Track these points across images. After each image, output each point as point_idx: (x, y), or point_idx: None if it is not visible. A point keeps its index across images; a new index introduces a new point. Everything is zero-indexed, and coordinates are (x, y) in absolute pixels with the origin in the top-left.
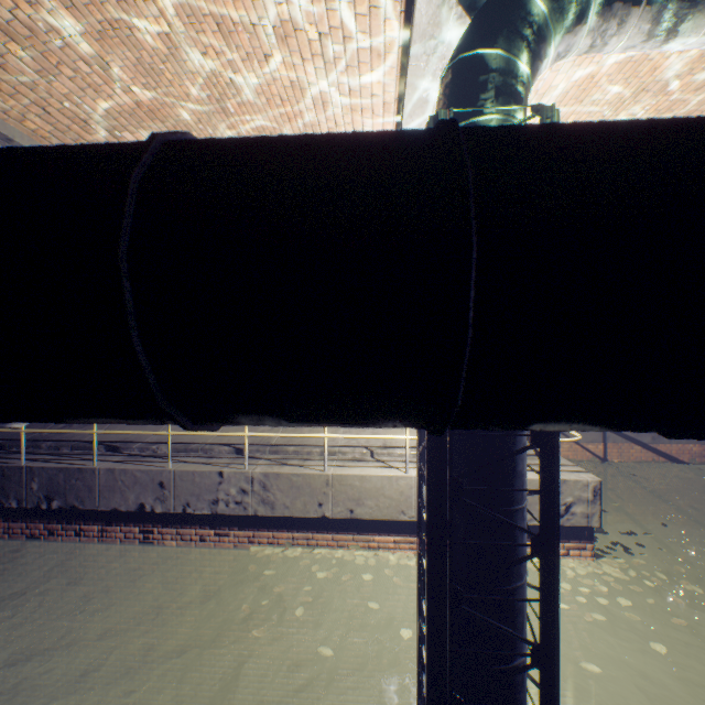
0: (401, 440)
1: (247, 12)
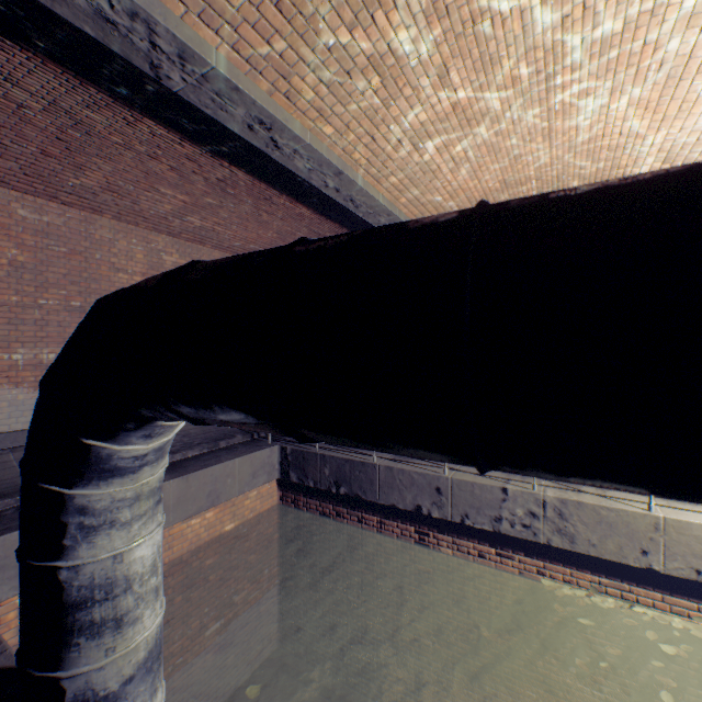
0: None
1: None
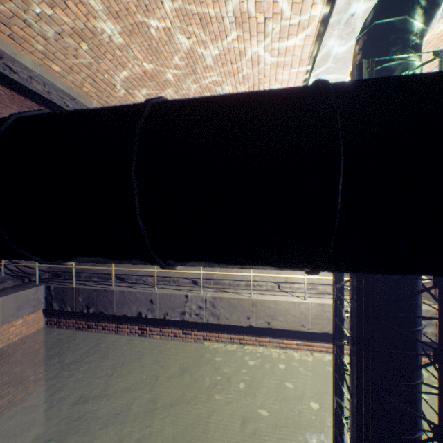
0: (296, 278)
1: (220, 9)
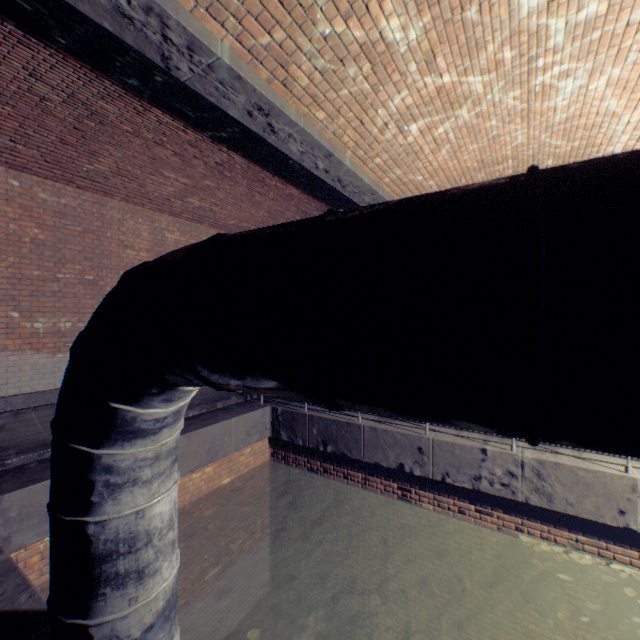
0: None
1: None
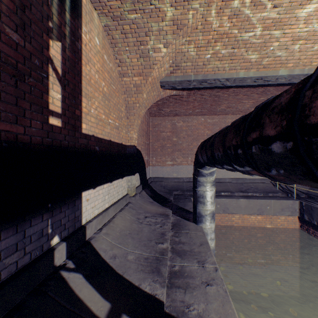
0: None
1: None
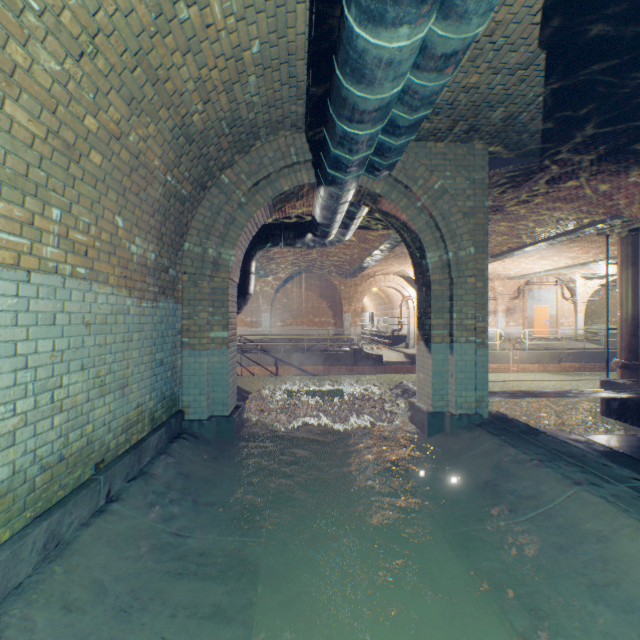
0: None
1: None
